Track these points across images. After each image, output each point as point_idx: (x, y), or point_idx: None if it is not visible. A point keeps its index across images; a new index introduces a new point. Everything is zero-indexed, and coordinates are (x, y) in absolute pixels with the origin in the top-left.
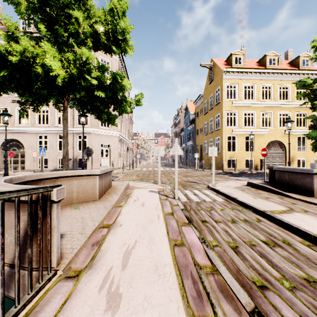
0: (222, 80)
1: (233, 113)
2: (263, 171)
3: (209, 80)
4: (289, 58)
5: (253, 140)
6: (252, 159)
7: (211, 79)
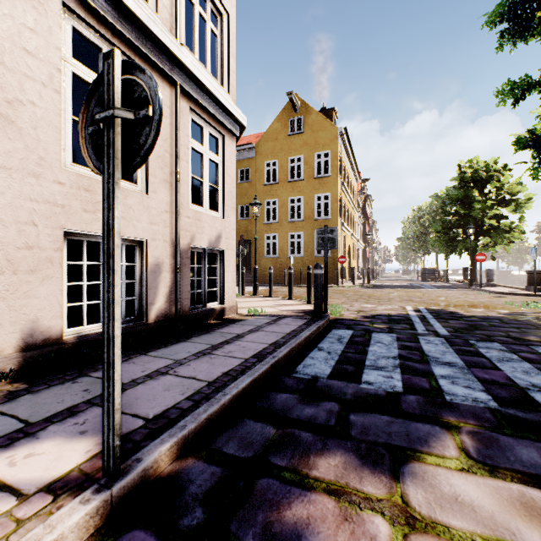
0: (336, 143)
1: (339, 198)
2: (362, 282)
3: (285, 128)
4: None
5: (345, 241)
6: (344, 267)
7: (296, 128)
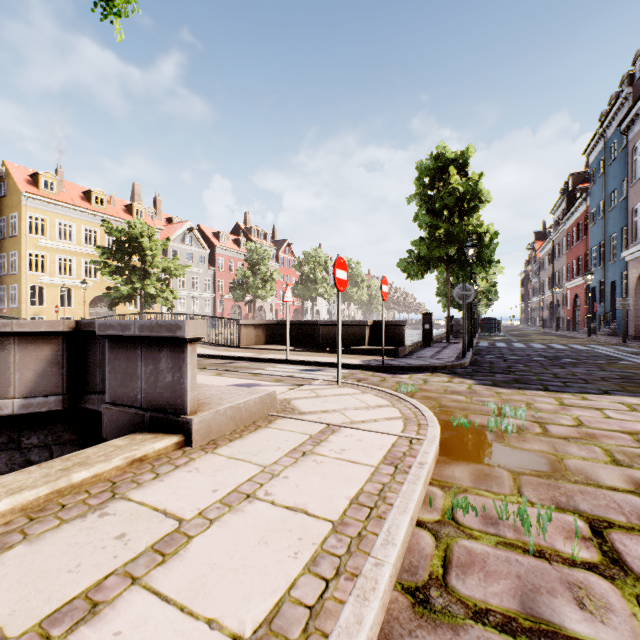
0: (21, 206)
1: (40, 254)
2: None
3: None
4: (136, 193)
5: (72, 293)
6: (72, 317)
7: (3, 191)
